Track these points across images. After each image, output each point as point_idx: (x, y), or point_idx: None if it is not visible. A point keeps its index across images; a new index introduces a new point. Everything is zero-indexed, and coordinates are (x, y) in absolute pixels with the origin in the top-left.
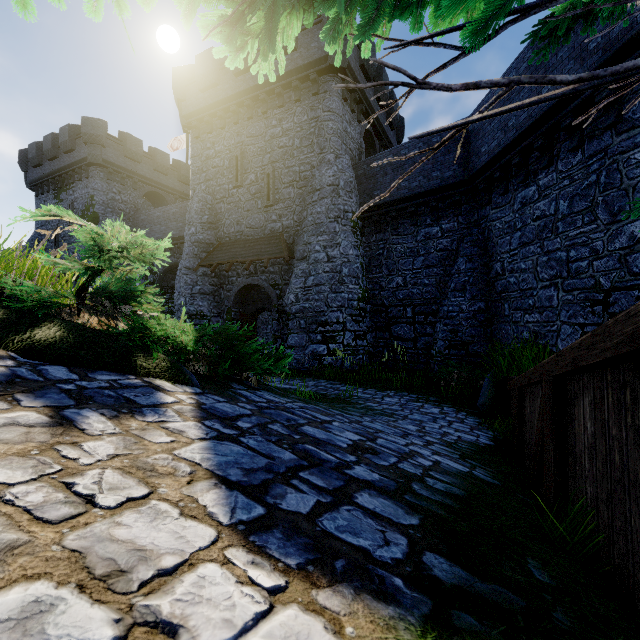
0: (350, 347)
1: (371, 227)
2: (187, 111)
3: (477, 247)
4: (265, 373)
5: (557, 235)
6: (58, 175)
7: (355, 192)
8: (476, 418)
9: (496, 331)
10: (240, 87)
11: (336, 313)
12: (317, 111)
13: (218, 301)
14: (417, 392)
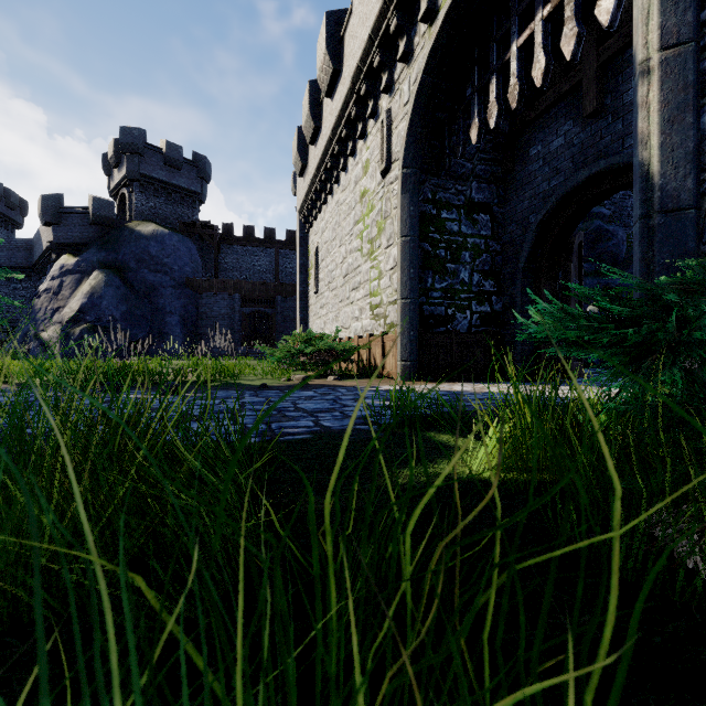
0: None
1: None
2: None
3: None
4: None
5: None
6: None
7: None
8: None
9: None
10: None
11: None
12: None
13: None
14: None
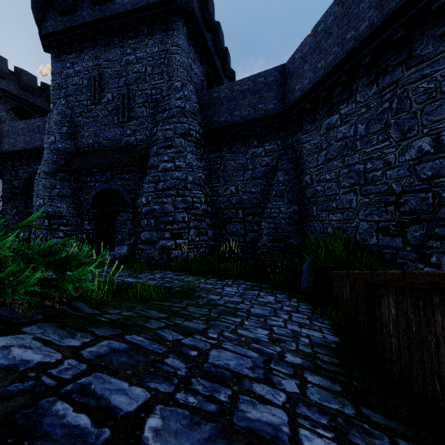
0: (194, 242)
1: (211, 146)
2: (46, 31)
3: (292, 163)
4: (52, 290)
5: (356, 152)
6: None
7: (198, 116)
8: (307, 304)
9: (306, 228)
10: (97, 15)
11: (182, 214)
12: (166, 45)
13: (77, 203)
14: (251, 279)
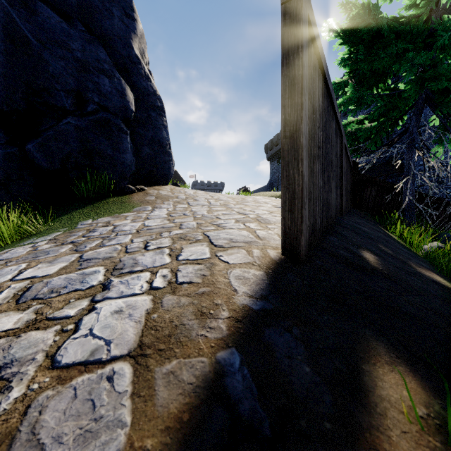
0: None
1: None
2: None
3: None
4: None
5: None
6: (279, 152)
7: None
8: None
9: None
10: None
11: None
12: None
13: None
14: None
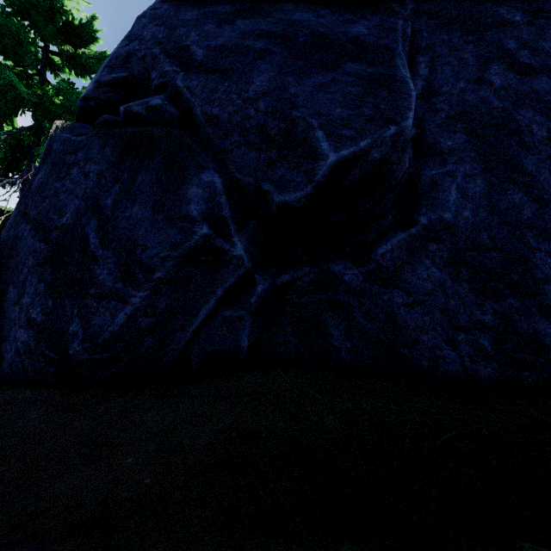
0: None
1: None
2: None
3: None
4: None
5: None
6: None
7: None
8: None
9: None
10: None
11: None
12: None
13: None
14: None
